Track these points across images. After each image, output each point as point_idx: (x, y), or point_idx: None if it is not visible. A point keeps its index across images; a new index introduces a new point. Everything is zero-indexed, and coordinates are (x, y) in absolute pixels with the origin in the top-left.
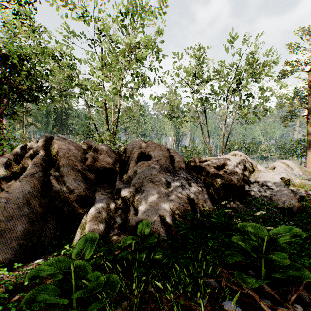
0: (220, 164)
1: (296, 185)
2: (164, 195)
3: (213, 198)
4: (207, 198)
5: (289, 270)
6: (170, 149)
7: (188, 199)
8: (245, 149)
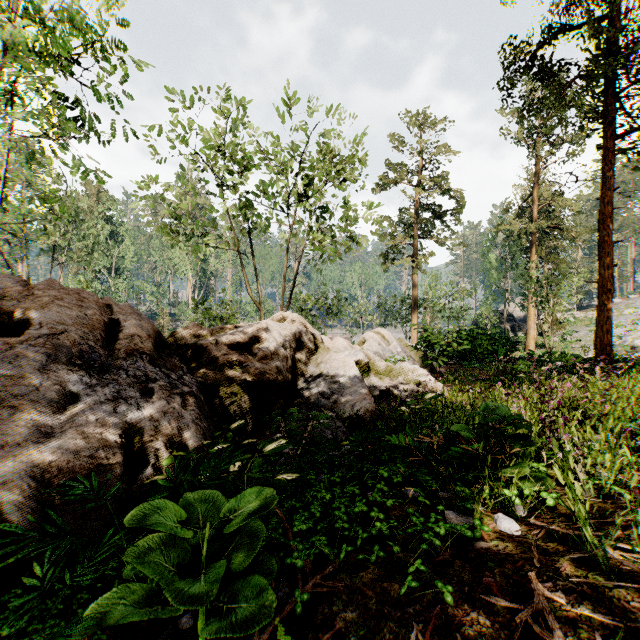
0: (245, 340)
1: (381, 371)
2: (32, 435)
3: (226, 415)
4: (191, 422)
5: (244, 602)
6: (117, 304)
7: (123, 434)
8: (327, 308)
